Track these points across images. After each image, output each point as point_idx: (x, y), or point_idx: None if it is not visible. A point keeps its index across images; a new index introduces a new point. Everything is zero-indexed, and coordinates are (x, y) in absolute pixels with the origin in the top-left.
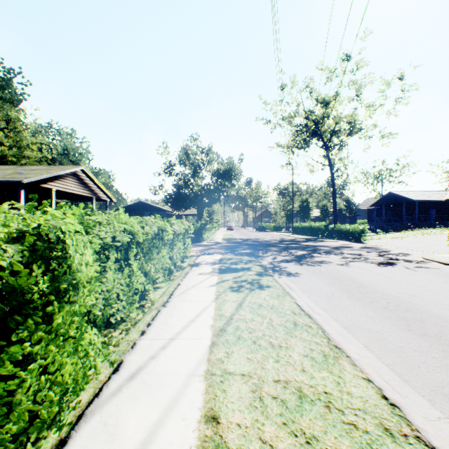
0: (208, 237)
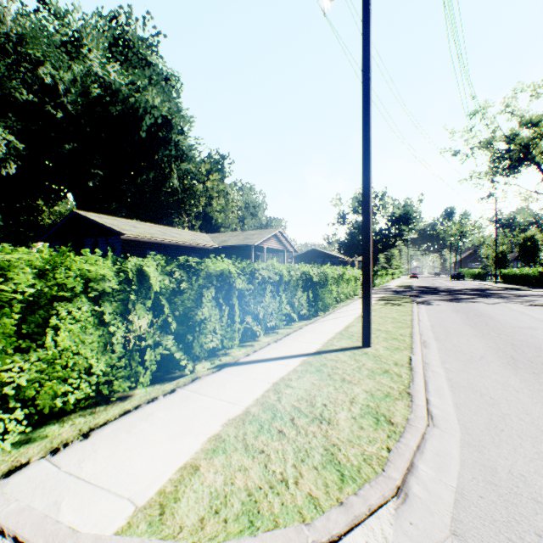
0: (379, 283)
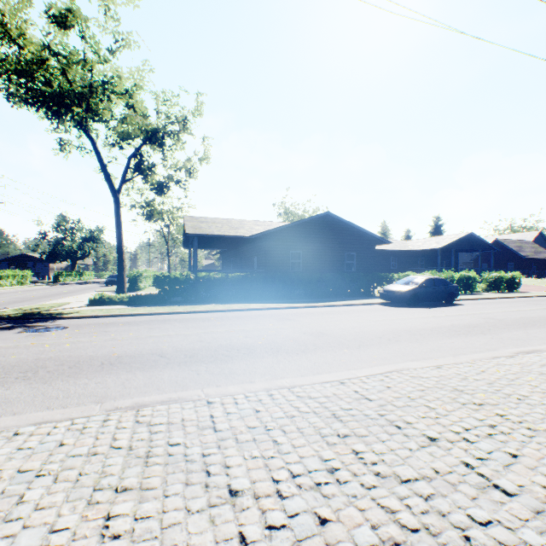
0: (67, 280)
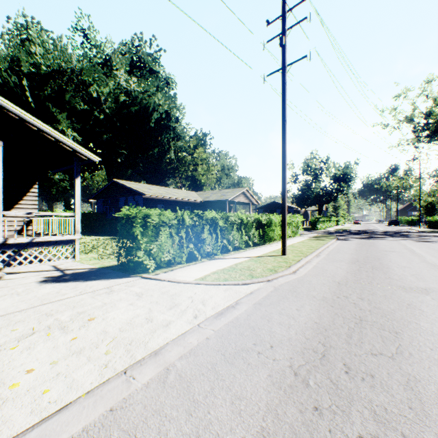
0: (321, 227)
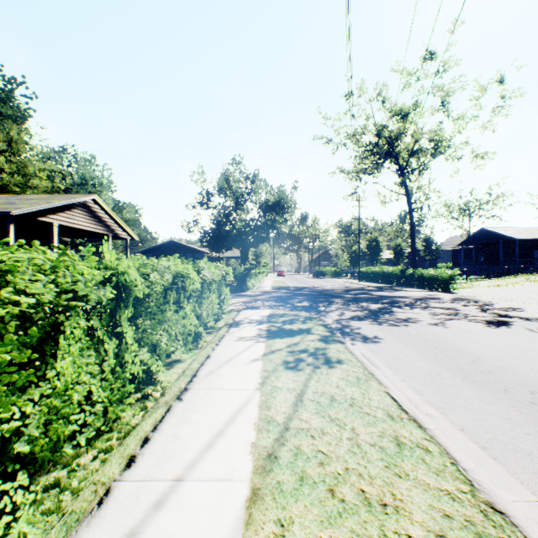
0: (253, 285)
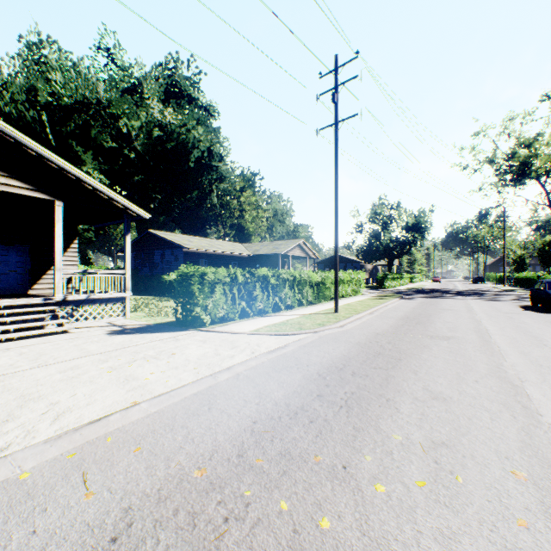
0: (390, 285)
